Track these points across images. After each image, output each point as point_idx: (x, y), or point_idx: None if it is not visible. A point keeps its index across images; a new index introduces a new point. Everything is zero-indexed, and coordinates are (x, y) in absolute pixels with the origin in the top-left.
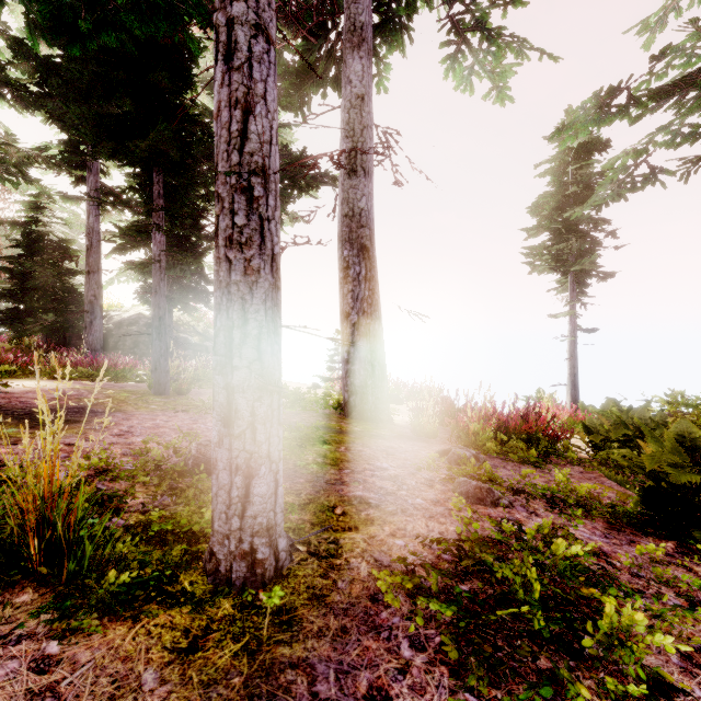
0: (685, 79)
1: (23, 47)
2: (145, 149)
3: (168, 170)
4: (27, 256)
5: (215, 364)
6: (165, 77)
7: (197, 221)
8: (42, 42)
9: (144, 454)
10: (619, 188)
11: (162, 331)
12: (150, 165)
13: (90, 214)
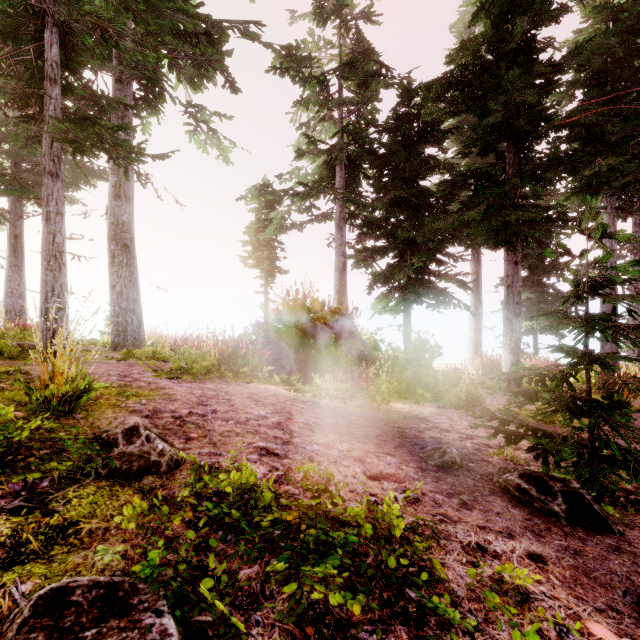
0: (289, 189)
1: None
2: None
3: None
4: None
5: (42, 302)
6: None
7: None
8: None
9: None
10: (280, 229)
11: None
12: None
13: None
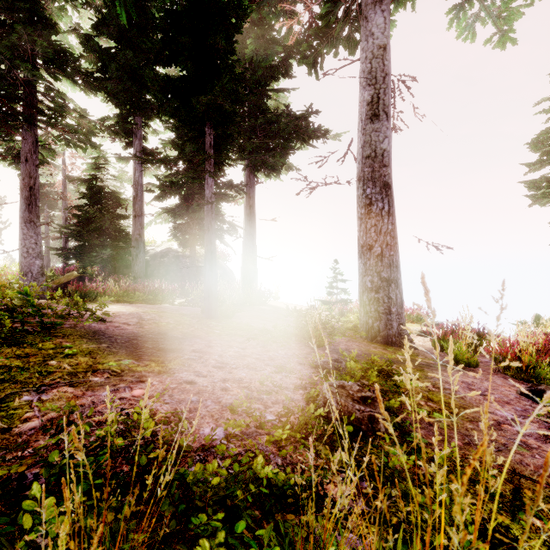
0: None
1: (90, 42)
2: (203, 104)
3: (216, 124)
4: (90, 205)
5: None
6: (222, 39)
7: (215, 173)
8: (101, 39)
9: (285, 405)
10: None
11: (213, 263)
12: (204, 120)
13: (136, 170)
